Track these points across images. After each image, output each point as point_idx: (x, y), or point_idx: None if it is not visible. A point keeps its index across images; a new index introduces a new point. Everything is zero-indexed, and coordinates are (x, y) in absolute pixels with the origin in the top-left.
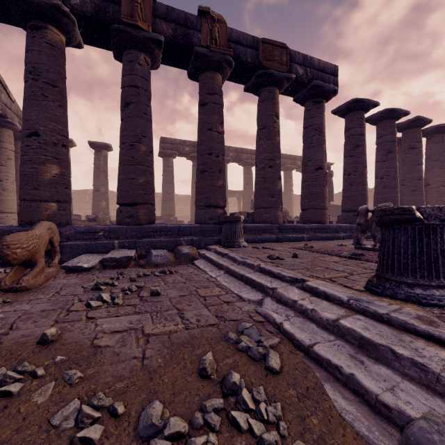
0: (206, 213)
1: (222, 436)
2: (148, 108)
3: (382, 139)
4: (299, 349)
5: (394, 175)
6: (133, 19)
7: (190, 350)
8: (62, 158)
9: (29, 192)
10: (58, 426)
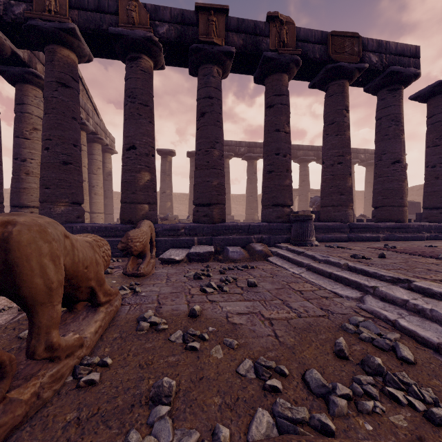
0: (273, 212)
1: (384, 405)
2: (220, 115)
3: None
4: (425, 346)
5: None
6: (209, 37)
7: (314, 335)
8: (151, 166)
9: (129, 196)
10: (244, 375)
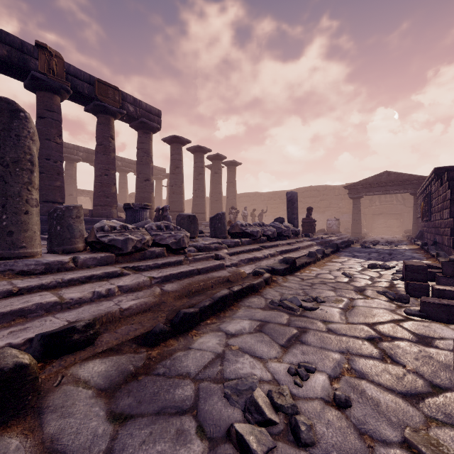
0: (44, 207)
1: None
2: None
3: (196, 165)
4: None
5: (202, 189)
6: None
7: None
8: None
9: None
10: None
